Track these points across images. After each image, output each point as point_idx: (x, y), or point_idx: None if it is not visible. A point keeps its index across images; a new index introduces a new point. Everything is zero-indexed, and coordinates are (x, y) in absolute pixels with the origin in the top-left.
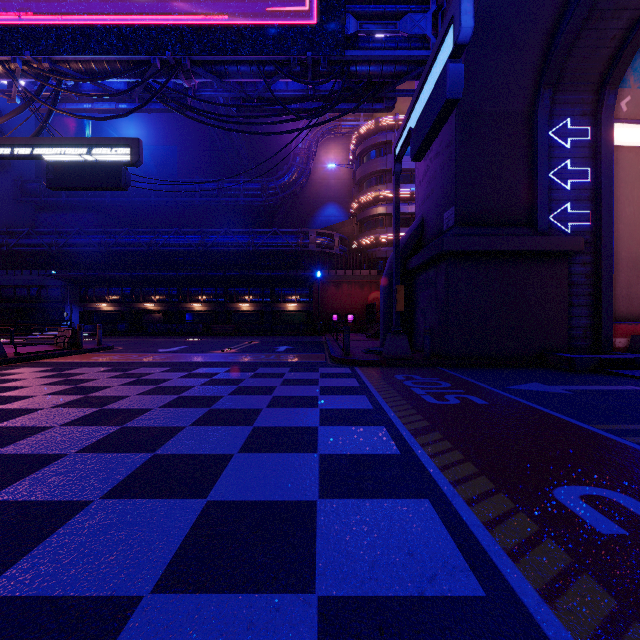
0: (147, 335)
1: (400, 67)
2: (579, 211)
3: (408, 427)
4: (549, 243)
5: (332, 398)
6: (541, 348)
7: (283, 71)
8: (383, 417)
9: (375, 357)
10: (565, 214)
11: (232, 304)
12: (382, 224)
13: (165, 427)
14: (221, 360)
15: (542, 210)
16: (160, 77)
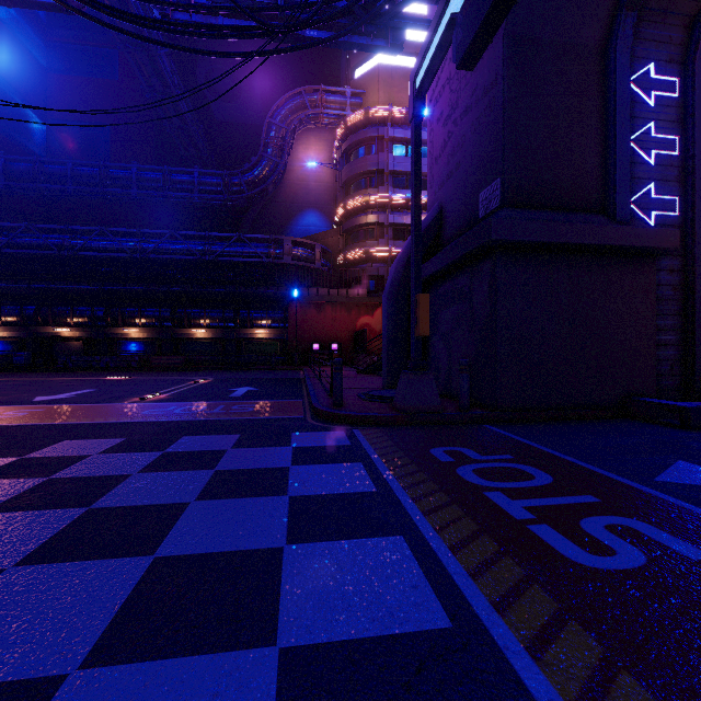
0: (55, 371)
1: None
2: (665, 196)
3: None
4: (637, 236)
5: (320, 561)
6: (623, 391)
7: None
8: None
9: (383, 409)
10: (648, 199)
11: (182, 330)
12: (373, 235)
13: None
14: (123, 418)
15: (622, 189)
16: None
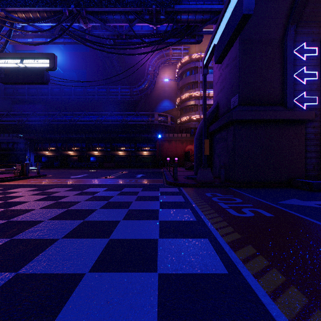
0: (69, 168)
1: (206, 16)
2: (311, 96)
3: (226, 239)
4: (294, 115)
5: (168, 211)
6: (289, 176)
7: (139, 17)
8: (205, 229)
9: (192, 181)
10: (302, 98)
11: (114, 152)
12: (193, 110)
13: (43, 239)
14: (103, 183)
15: (289, 96)
16: (69, 22)
